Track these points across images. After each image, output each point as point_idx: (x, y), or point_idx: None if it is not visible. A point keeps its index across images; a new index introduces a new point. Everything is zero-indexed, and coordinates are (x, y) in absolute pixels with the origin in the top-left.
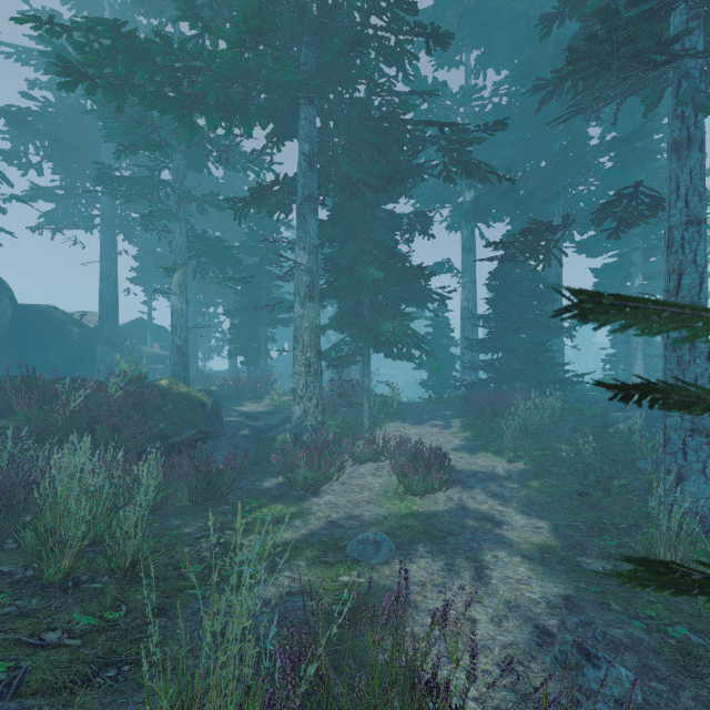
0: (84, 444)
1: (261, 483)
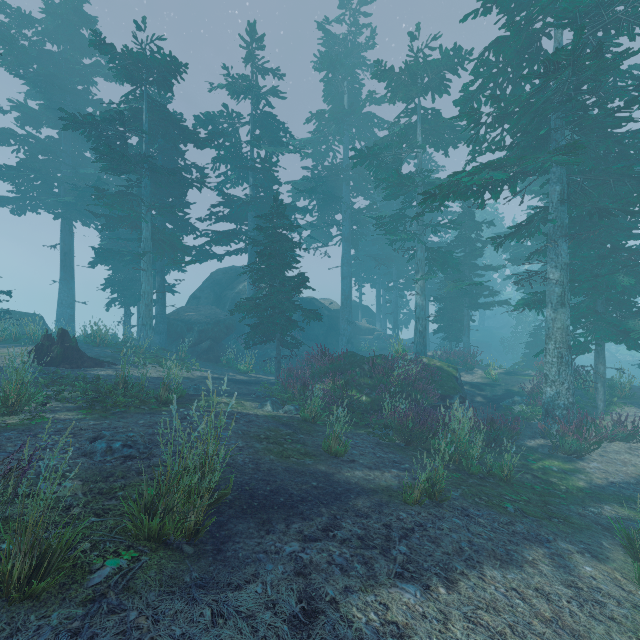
0: (455, 404)
1: (523, 441)
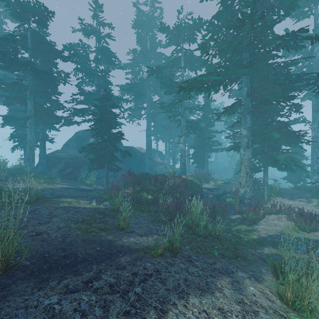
0: (193, 198)
1: (229, 216)
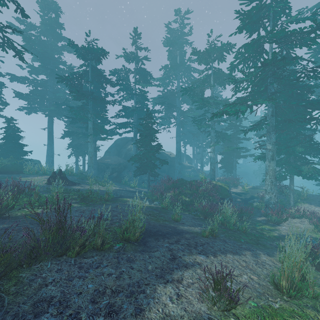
0: (225, 202)
1: (255, 218)
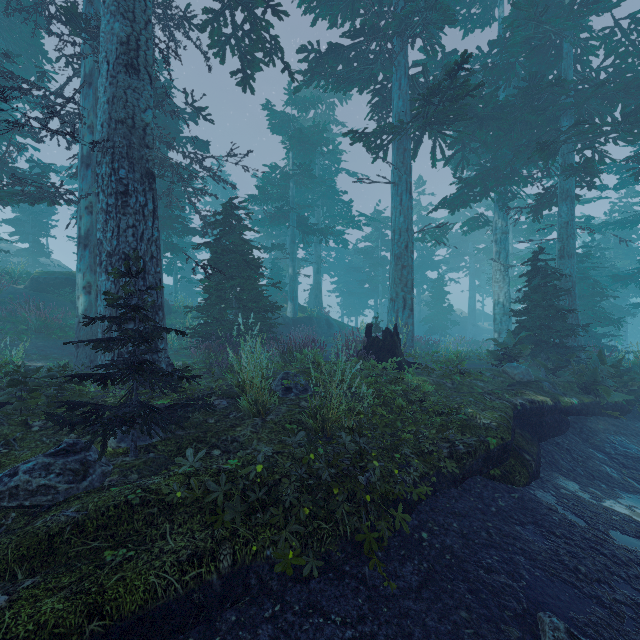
0: None
1: None
